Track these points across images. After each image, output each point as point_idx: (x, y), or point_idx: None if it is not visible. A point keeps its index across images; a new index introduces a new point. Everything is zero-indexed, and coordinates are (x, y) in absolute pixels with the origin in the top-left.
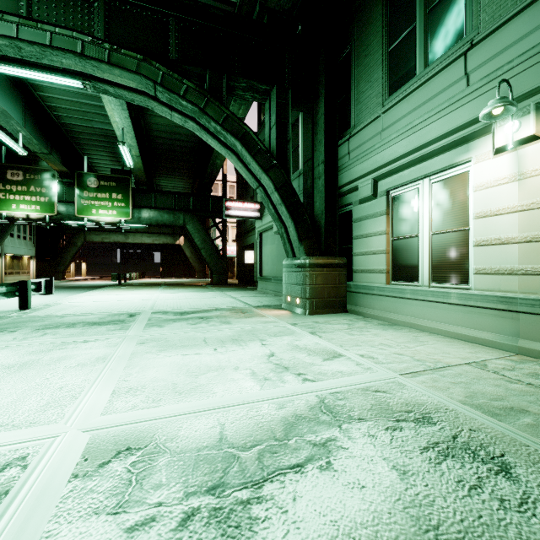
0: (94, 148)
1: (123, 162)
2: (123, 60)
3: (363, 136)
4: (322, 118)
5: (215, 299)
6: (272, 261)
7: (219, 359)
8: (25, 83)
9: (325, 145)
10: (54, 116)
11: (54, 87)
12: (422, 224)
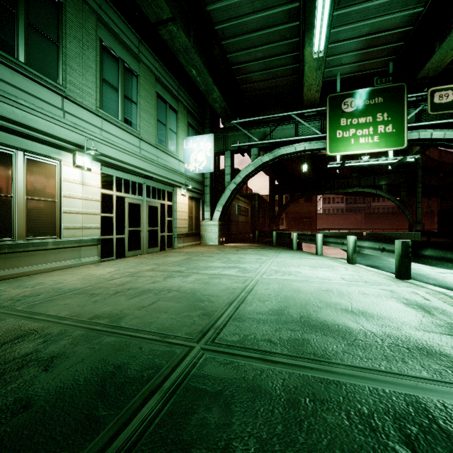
0: None
1: None
2: None
3: None
4: None
5: None
6: None
7: (181, 287)
8: None
9: None
10: None
11: None
12: (17, 187)
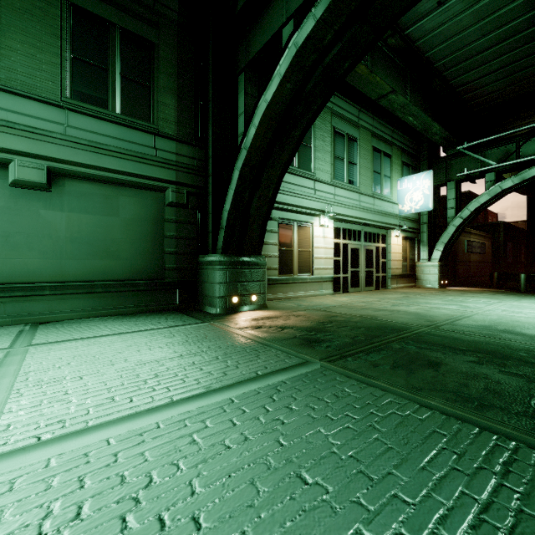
0: None
1: None
2: None
3: None
4: None
5: (92, 350)
6: None
7: (406, 310)
8: None
9: None
10: None
11: None
12: (294, 244)
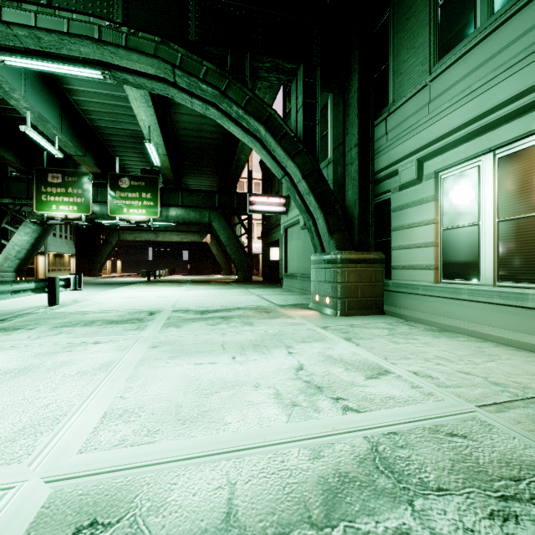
0: (126, 150)
1: (152, 162)
2: (141, 43)
3: (404, 111)
4: (355, 96)
5: (239, 297)
6: (298, 257)
7: (237, 372)
8: (61, 88)
9: (358, 126)
10: (88, 120)
11: (86, 90)
12: (484, 209)
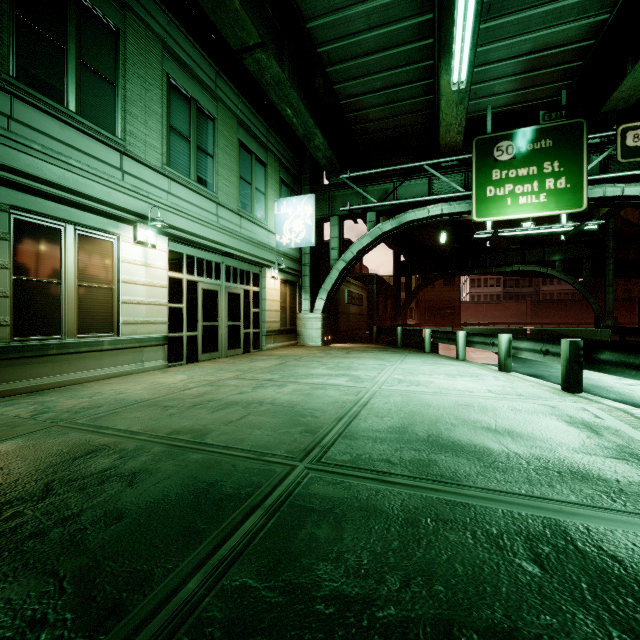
0: None
1: None
2: None
3: None
4: None
5: None
6: None
7: (275, 399)
8: None
9: None
10: None
11: None
12: (66, 271)
